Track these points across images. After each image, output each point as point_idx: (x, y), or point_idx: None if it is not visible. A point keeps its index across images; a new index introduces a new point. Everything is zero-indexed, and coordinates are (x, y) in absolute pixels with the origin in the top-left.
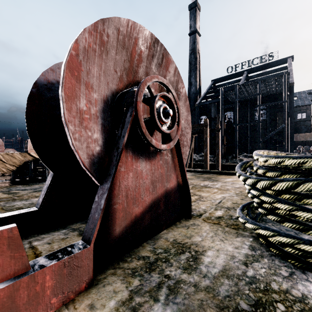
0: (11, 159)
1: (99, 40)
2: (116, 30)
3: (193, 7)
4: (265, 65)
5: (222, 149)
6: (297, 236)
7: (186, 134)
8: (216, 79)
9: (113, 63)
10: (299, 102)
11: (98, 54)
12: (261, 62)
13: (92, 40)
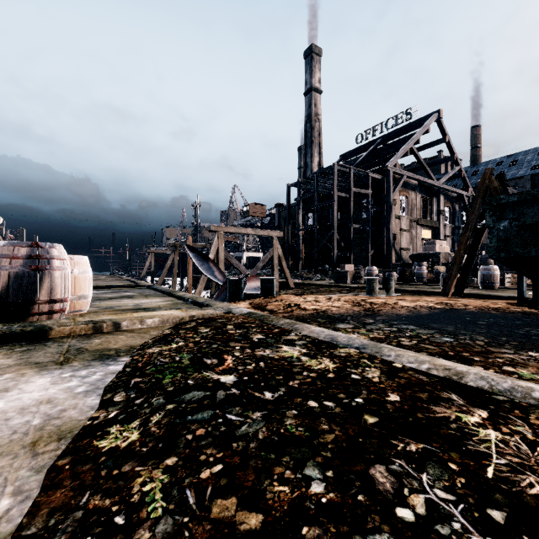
0: None
1: None
2: None
3: (309, 54)
4: (405, 128)
5: (288, 261)
6: None
7: None
8: (345, 154)
9: None
10: (511, 171)
11: None
12: (396, 124)
13: None
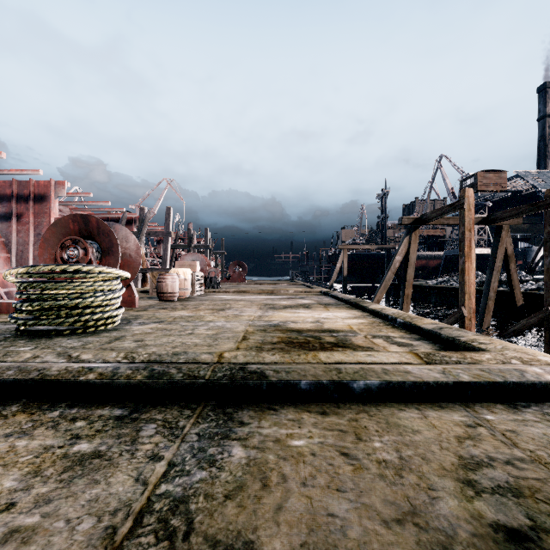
0: None
1: (52, 232)
2: (59, 224)
3: None
4: None
5: None
6: (48, 308)
7: (115, 258)
8: None
9: (62, 236)
10: None
11: (53, 237)
12: None
13: (49, 234)
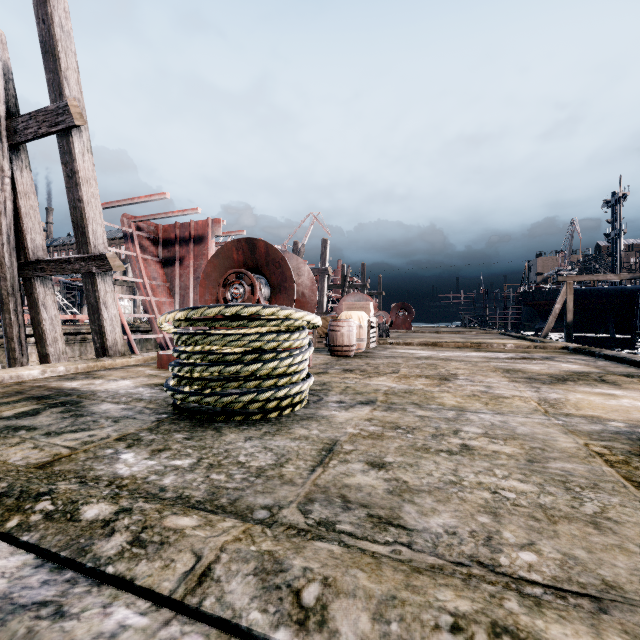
0: (325, 322)
1: (213, 265)
2: (221, 254)
3: None
4: None
5: None
6: None
7: (289, 298)
8: None
9: (224, 270)
10: None
11: (214, 271)
12: None
13: (210, 268)
